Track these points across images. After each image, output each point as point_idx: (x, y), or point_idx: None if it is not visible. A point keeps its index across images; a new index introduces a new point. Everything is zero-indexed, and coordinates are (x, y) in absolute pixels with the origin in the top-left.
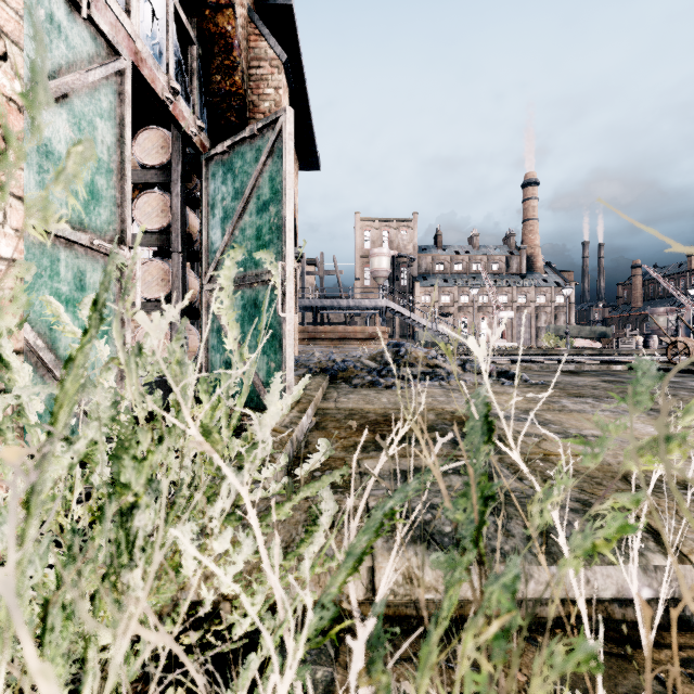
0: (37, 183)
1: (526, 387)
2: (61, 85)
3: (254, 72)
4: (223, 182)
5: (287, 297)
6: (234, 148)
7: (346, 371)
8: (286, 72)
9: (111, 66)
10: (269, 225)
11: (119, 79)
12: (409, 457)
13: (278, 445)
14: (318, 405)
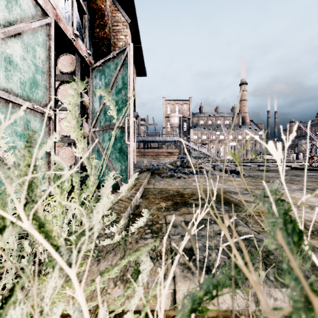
0: (4, 76)
1: (244, 178)
2: (17, 28)
3: (115, 28)
4: (100, 80)
5: (130, 134)
6: (105, 63)
7: (158, 170)
8: (130, 28)
9: (43, 21)
10: (121, 99)
11: (48, 28)
12: (190, 214)
13: (123, 208)
14: (145, 186)
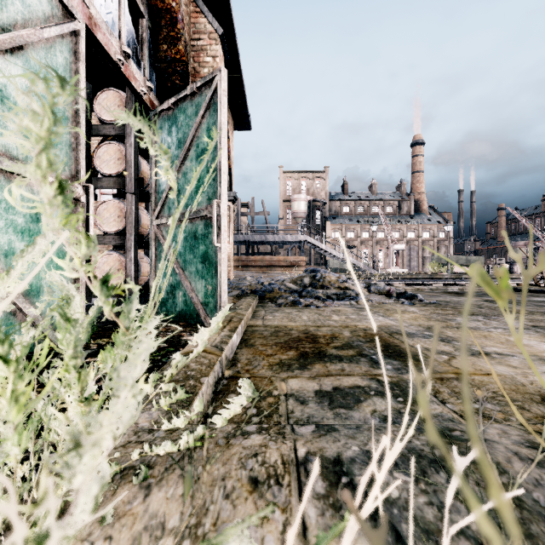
0: None
1: (423, 306)
2: (16, 37)
3: (195, 43)
4: (169, 134)
5: (222, 230)
6: (178, 104)
7: (272, 292)
8: (222, 43)
9: (66, 26)
10: (206, 168)
11: (74, 39)
12: (331, 376)
13: (206, 367)
14: (248, 322)
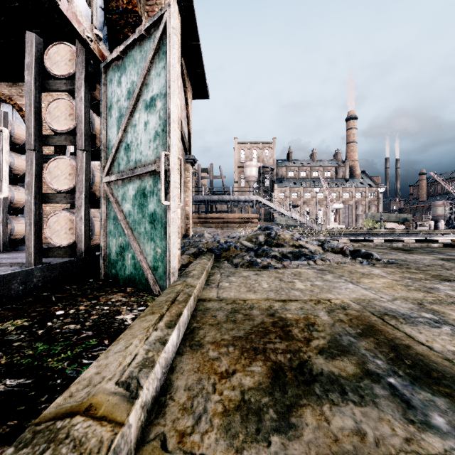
0: None
1: (384, 267)
2: None
3: None
4: (118, 85)
5: (171, 186)
6: (127, 52)
7: (228, 250)
8: None
9: None
10: (155, 118)
11: None
12: None
13: None
14: (200, 293)
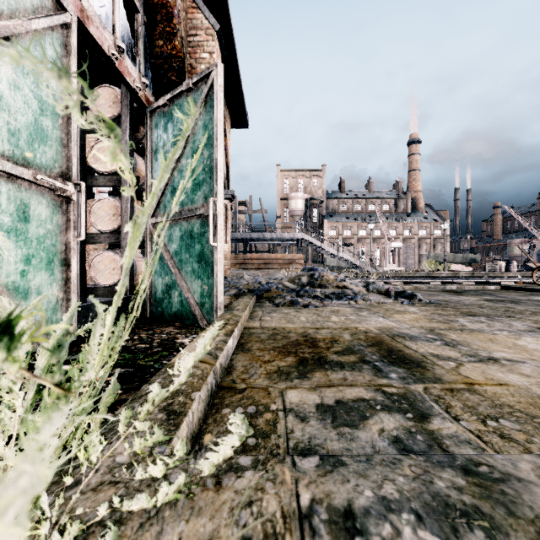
0: None
1: (422, 306)
2: (1, 27)
3: (192, 39)
4: (164, 131)
5: (218, 229)
6: (173, 100)
7: (270, 291)
8: (219, 39)
9: (56, 18)
10: (203, 166)
11: (65, 32)
12: (333, 386)
13: (198, 379)
14: (245, 324)
